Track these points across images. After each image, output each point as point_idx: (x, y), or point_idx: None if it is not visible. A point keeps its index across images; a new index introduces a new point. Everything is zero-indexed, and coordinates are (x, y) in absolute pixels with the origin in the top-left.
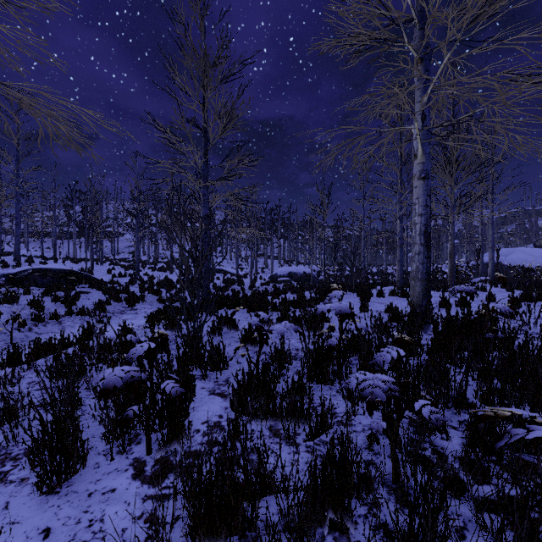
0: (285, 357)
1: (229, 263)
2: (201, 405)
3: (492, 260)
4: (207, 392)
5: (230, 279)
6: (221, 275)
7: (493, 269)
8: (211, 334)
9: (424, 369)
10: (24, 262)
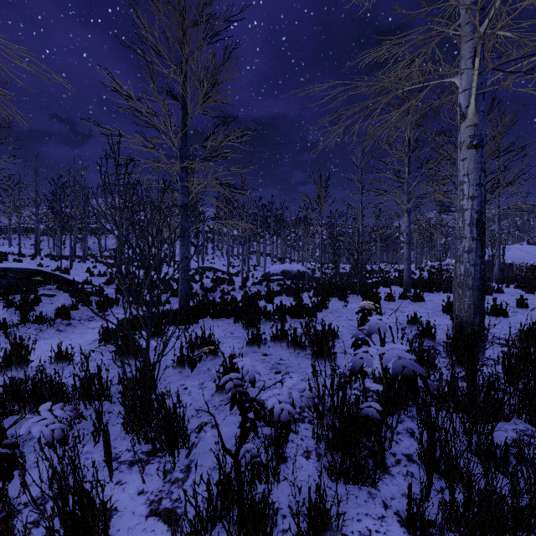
0: None
1: (220, 261)
2: None
3: (498, 258)
4: (146, 507)
5: (220, 278)
6: (211, 273)
7: (499, 268)
8: (178, 366)
9: None
10: None
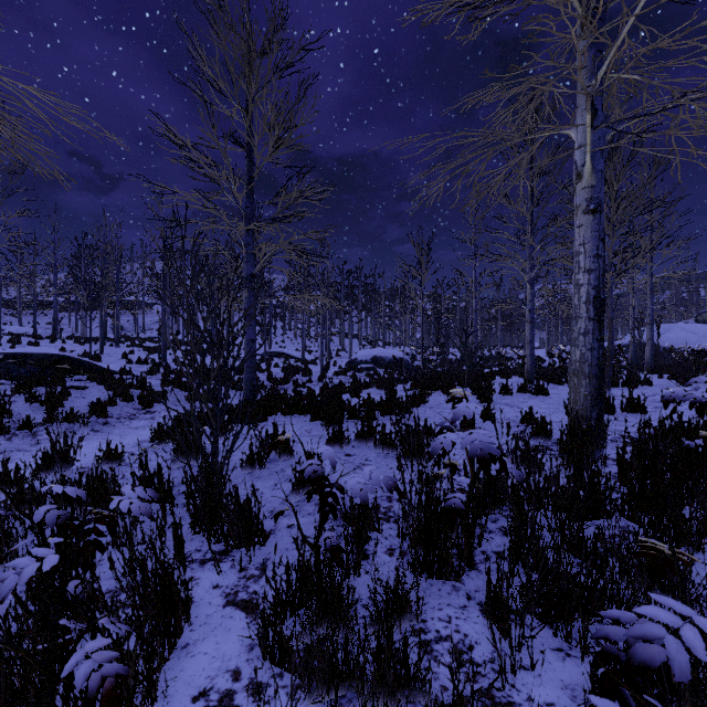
0: (370, 519)
1: (292, 344)
2: (204, 637)
3: (651, 340)
4: (222, 598)
5: (293, 367)
6: (281, 361)
7: (652, 353)
8: (247, 466)
9: (638, 559)
10: (6, 342)
